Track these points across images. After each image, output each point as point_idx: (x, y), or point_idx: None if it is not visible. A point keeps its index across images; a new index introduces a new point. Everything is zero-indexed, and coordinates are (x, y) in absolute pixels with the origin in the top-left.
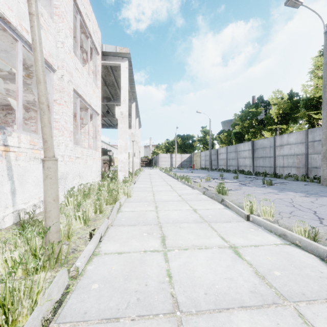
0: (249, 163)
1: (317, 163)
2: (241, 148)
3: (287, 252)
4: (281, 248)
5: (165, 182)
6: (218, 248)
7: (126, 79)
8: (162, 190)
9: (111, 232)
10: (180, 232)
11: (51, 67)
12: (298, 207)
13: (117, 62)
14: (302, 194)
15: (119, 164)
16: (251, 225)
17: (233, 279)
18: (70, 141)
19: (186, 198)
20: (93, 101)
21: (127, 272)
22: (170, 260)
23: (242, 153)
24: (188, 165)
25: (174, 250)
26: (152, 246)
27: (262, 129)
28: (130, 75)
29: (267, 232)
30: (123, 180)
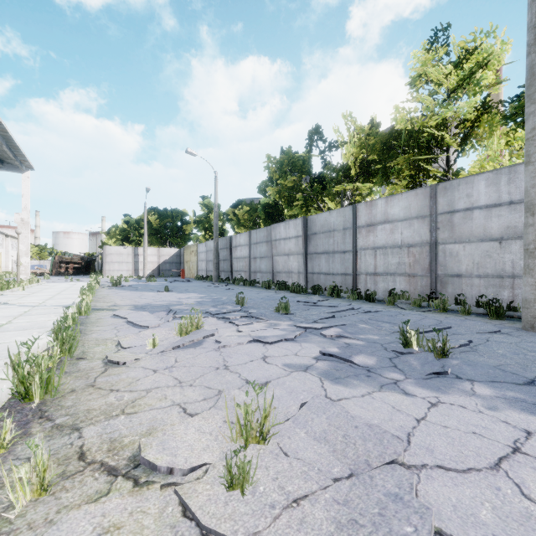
0: (296, 267)
1: (461, 264)
2: (281, 234)
3: None
4: None
5: None
6: None
7: None
8: None
9: None
10: None
11: None
12: None
13: None
14: None
15: None
16: None
17: None
18: None
19: None
20: None
21: None
22: None
23: (282, 243)
24: (173, 272)
25: None
26: None
27: (321, 193)
28: None
29: None
30: None
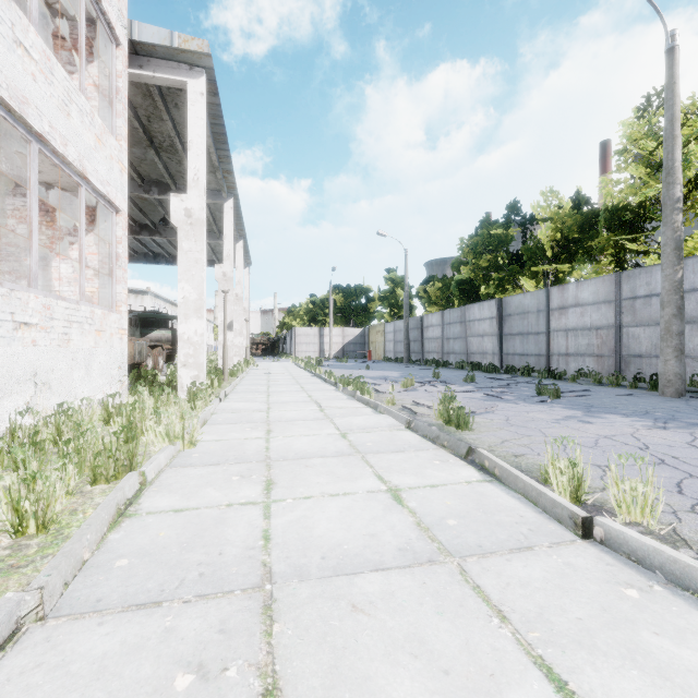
0: (491, 348)
1: (642, 346)
2: (475, 315)
3: None
4: None
5: (304, 393)
6: None
7: (201, 125)
8: (294, 417)
9: (4, 684)
10: (356, 651)
11: None
12: (676, 464)
13: (175, 77)
14: (646, 422)
15: (182, 349)
16: (609, 561)
17: None
18: None
19: (363, 444)
20: (97, 167)
21: None
22: None
23: (476, 324)
24: (357, 353)
25: None
26: None
27: (518, 272)
28: (214, 122)
29: (697, 604)
30: (189, 390)
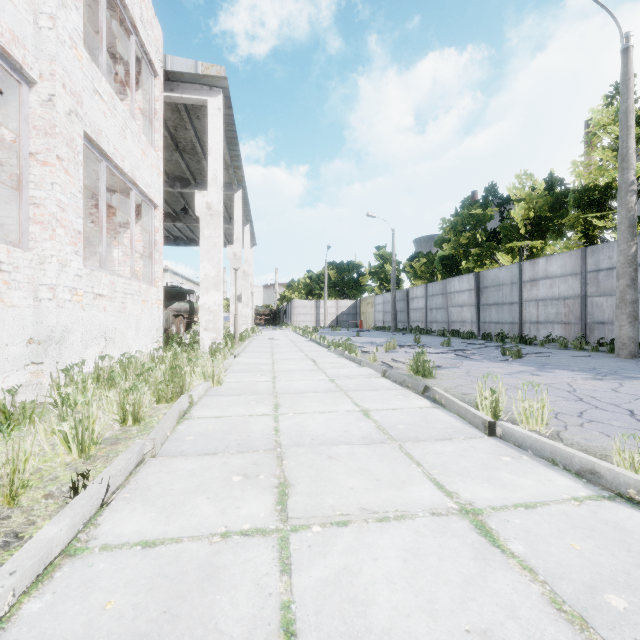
0: (469, 317)
1: (605, 313)
2: (455, 288)
3: (615, 524)
4: (594, 509)
5: (302, 353)
6: (431, 515)
7: (218, 134)
8: (294, 369)
9: (146, 476)
10: (329, 471)
11: (21, 71)
12: (590, 401)
13: (198, 96)
14: (587, 375)
15: (204, 316)
16: (500, 445)
17: (493, 636)
18: (76, 255)
19: (346, 385)
20: (143, 175)
21: (153, 619)
22: (296, 564)
23: (456, 296)
24: (350, 323)
25: (312, 526)
26: (248, 516)
27: (495, 248)
28: (228, 128)
29: (545, 464)
30: (210, 348)
